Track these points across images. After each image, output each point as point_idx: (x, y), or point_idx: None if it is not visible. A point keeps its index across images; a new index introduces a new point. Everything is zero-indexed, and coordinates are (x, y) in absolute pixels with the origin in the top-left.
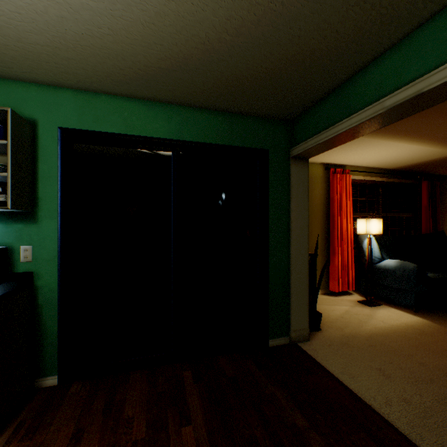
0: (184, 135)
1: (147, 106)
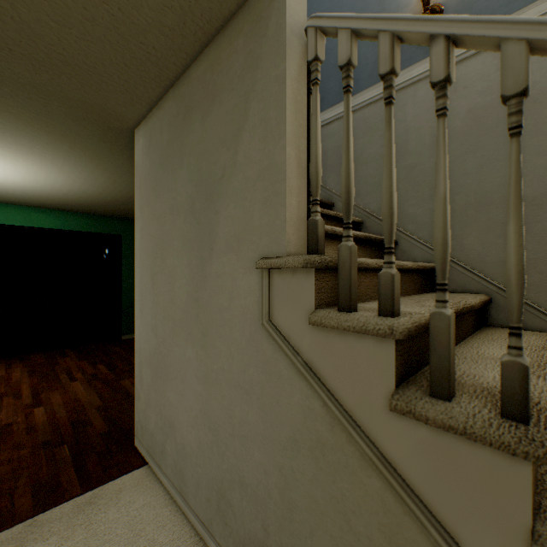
0: (66, 227)
1: (42, 211)
